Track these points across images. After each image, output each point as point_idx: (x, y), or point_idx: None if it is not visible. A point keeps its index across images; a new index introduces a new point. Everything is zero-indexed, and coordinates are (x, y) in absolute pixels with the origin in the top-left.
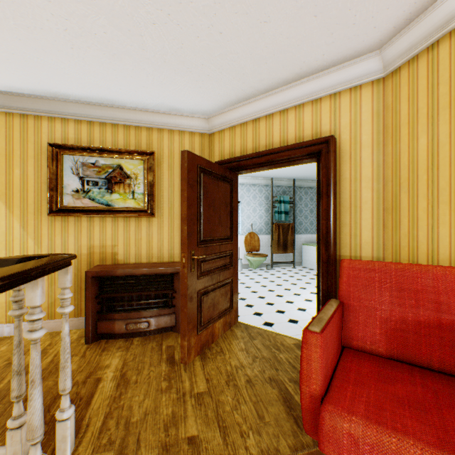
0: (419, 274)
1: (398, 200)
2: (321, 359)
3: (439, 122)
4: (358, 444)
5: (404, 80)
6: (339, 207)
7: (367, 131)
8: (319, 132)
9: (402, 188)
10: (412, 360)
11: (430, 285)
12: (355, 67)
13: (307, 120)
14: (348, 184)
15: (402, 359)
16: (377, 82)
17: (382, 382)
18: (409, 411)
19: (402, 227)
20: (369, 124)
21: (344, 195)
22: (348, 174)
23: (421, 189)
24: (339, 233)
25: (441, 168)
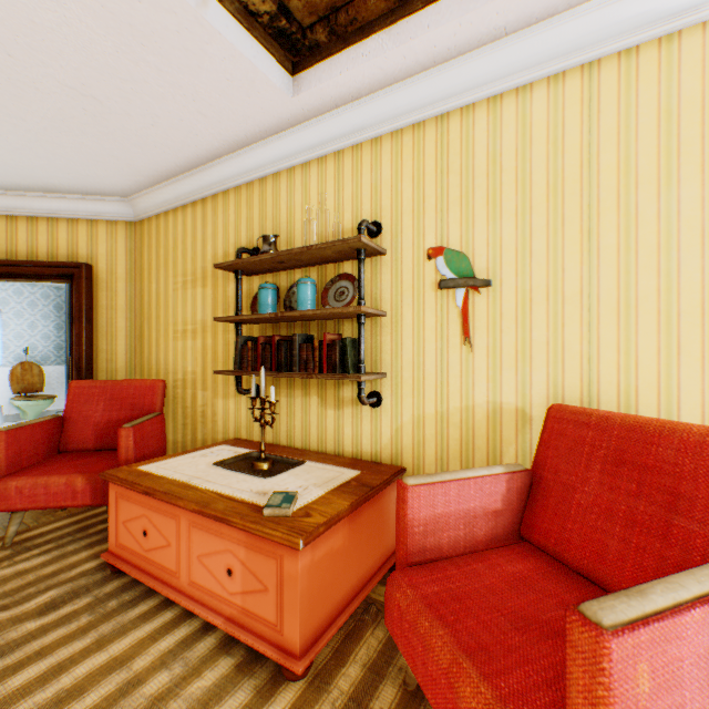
0: (128, 386)
1: (144, 330)
2: (7, 450)
3: (162, 275)
4: (24, 491)
5: (147, 232)
6: (98, 333)
7: (124, 265)
8: (77, 254)
9: (146, 320)
10: (112, 447)
11: (133, 393)
12: (109, 204)
13: (63, 237)
14: (106, 311)
15: (106, 448)
16: (132, 224)
17: (72, 461)
18: (74, 467)
19: (146, 352)
20: (125, 259)
21: (103, 322)
22: (106, 302)
23: (154, 323)
24: (98, 359)
25: (162, 309)
